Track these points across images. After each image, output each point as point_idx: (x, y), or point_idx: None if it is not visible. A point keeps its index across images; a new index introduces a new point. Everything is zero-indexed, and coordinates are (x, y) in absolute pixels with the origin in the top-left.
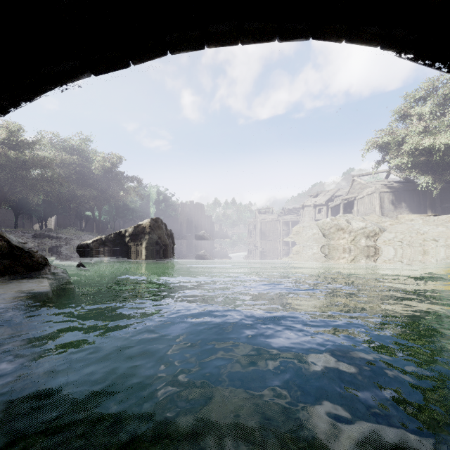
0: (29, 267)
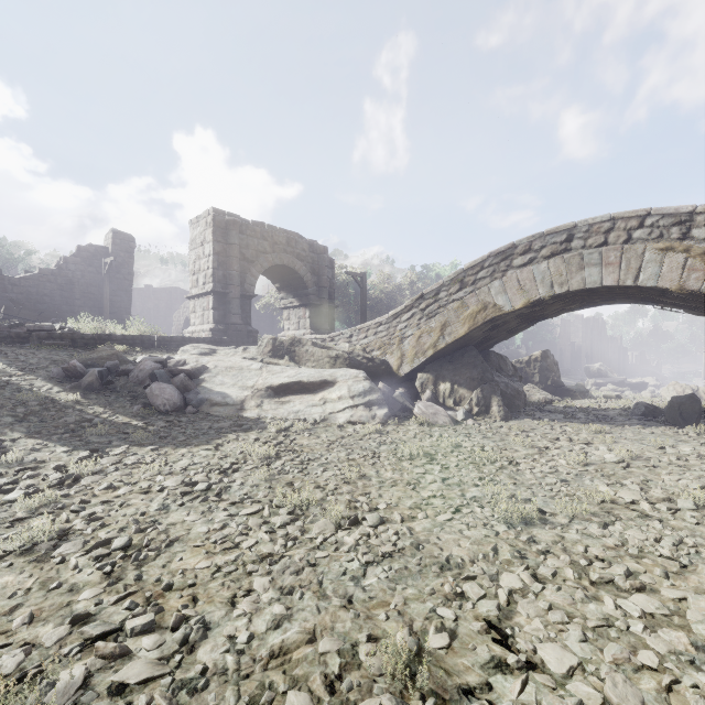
0: (515, 370)
